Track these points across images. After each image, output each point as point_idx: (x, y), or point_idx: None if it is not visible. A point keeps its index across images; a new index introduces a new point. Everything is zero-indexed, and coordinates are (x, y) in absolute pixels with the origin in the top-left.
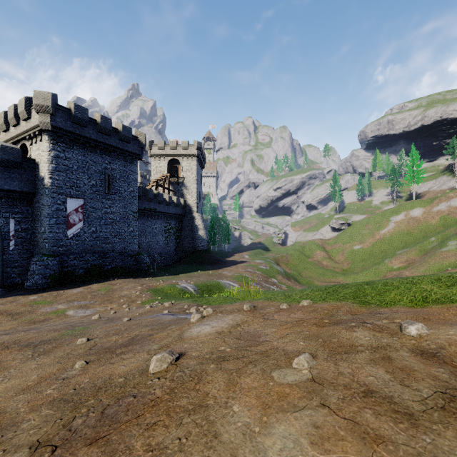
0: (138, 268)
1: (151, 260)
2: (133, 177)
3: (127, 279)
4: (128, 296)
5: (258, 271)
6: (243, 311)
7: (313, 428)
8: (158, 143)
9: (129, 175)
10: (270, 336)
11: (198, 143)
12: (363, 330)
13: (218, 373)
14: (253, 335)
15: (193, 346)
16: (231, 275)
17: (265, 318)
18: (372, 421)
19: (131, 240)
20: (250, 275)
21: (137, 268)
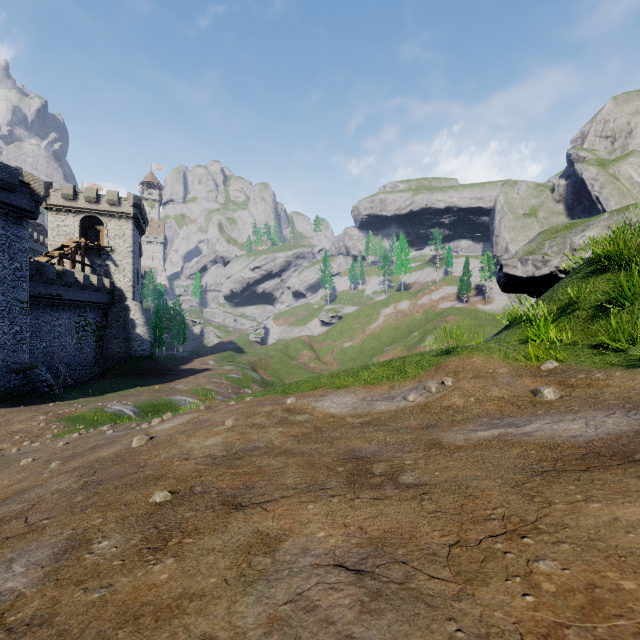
0: (30, 389)
1: (52, 376)
2: (21, 246)
3: (14, 408)
4: (26, 431)
5: (226, 381)
6: (200, 411)
7: (225, 436)
8: (63, 187)
9: (13, 242)
10: (216, 418)
11: (136, 198)
12: (269, 406)
13: (182, 435)
14: (205, 420)
15: (161, 433)
16: (189, 389)
17: (216, 411)
18: (249, 430)
19: (17, 346)
20: (215, 387)
21: (29, 389)
